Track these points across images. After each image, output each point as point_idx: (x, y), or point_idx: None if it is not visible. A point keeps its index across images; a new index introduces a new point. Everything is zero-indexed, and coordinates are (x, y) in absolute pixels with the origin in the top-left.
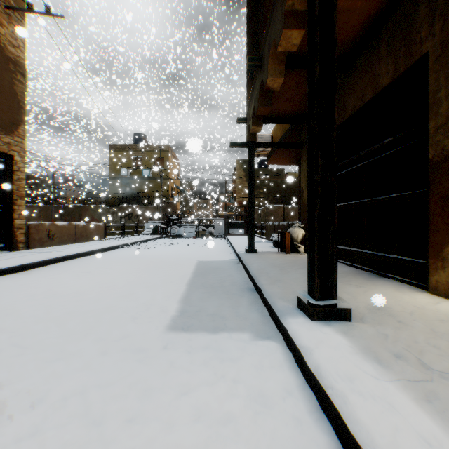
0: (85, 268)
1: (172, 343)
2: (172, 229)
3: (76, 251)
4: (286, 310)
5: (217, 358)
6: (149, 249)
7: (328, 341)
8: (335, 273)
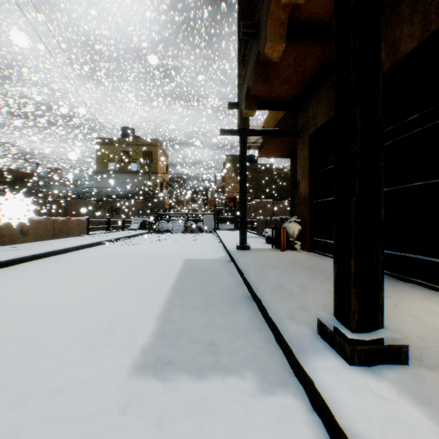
0: (54, 269)
1: (136, 400)
2: (160, 224)
3: (49, 249)
4: (305, 342)
5: (205, 437)
6: (133, 245)
7: (397, 419)
8: (380, 290)
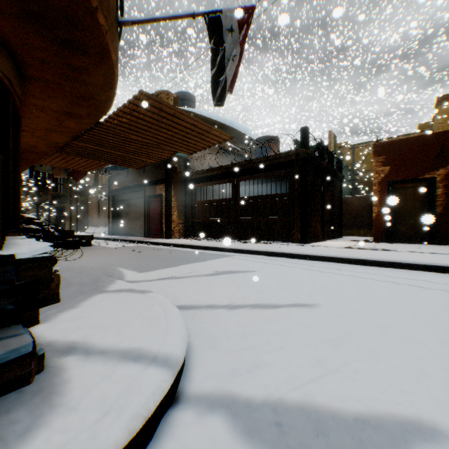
0: None
1: None
2: None
3: None
4: None
5: None
6: None
7: None
8: None
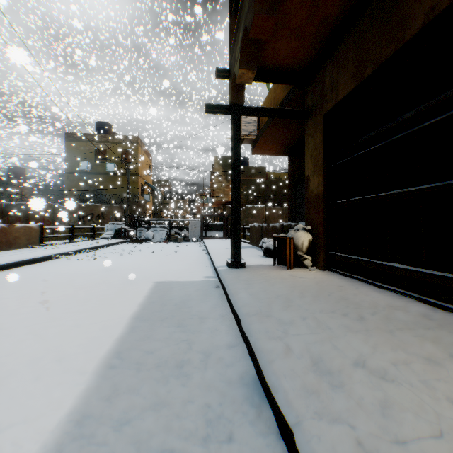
0: None
1: None
2: (138, 231)
3: None
4: None
5: None
6: (94, 260)
7: None
8: None
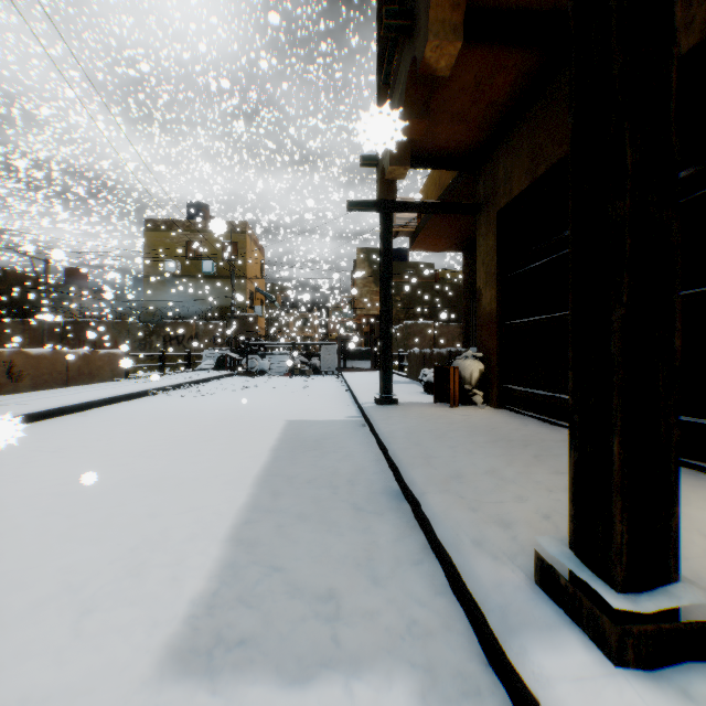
0: (56, 440)
1: None
2: (249, 360)
3: (54, 404)
4: (514, 604)
5: None
6: (202, 397)
7: None
8: (673, 501)
